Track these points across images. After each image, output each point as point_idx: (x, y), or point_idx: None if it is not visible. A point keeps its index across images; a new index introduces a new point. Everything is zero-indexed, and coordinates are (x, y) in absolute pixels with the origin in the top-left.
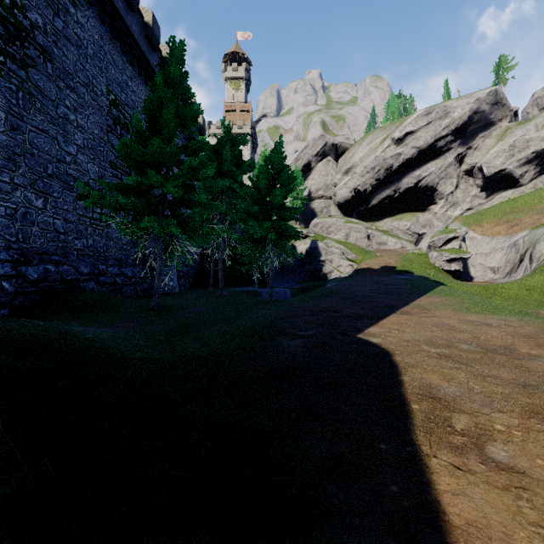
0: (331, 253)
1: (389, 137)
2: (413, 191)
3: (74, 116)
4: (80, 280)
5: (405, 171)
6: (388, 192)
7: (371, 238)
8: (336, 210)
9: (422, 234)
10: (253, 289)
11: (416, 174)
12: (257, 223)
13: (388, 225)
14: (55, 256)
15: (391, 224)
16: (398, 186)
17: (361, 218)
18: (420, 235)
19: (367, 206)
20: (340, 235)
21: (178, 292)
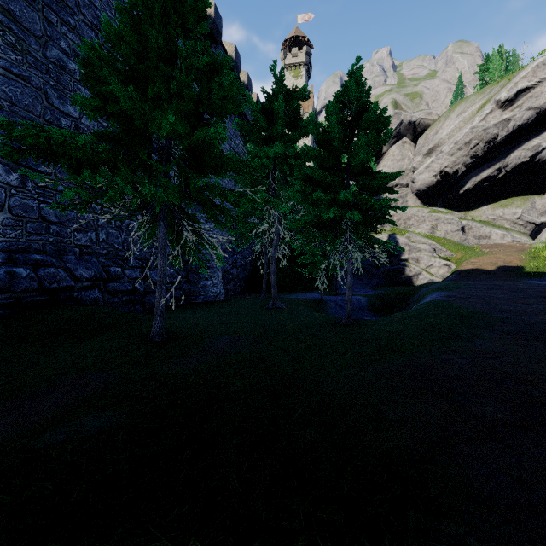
0: (417, 250)
1: (491, 100)
2: (527, 168)
3: (75, 66)
4: (75, 288)
5: (516, 142)
6: (489, 172)
7: (467, 231)
8: (414, 200)
9: (540, 223)
10: (317, 297)
11: (533, 144)
12: (327, 195)
13: (488, 214)
14: (42, 254)
15: (492, 213)
16: (504, 163)
17: (449, 207)
18: (537, 224)
19: (458, 192)
20: (423, 228)
21: (221, 301)
